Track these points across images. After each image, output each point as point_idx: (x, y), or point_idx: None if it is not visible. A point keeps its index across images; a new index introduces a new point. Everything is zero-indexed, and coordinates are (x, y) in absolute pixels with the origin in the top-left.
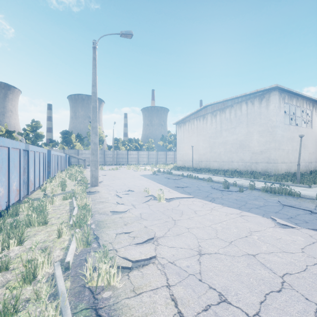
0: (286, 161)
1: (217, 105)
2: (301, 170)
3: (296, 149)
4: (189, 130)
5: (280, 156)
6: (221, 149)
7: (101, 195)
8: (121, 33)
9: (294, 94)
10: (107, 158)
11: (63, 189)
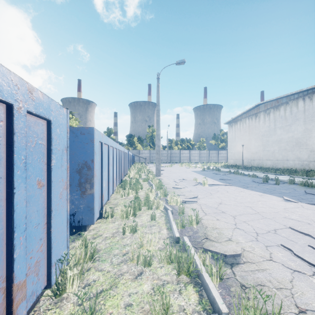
0: None
1: (270, 103)
2: None
3: None
4: (241, 128)
5: None
6: (275, 147)
7: (164, 181)
8: (176, 63)
9: None
10: (162, 157)
11: (139, 176)
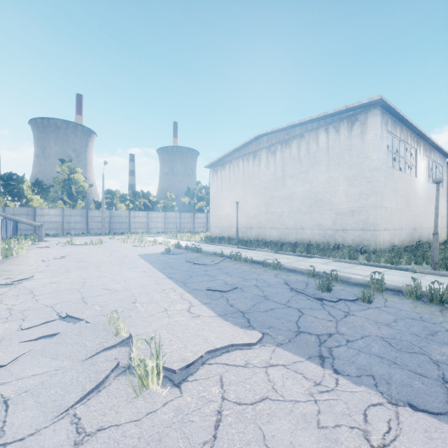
0: (389, 227)
1: (276, 135)
2: (406, 241)
3: (401, 208)
4: (231, 176)
5: (382, 218)
6: (284, 207)
7: None
8: None
9: (398, 120)
10: (92, 223)
11: None
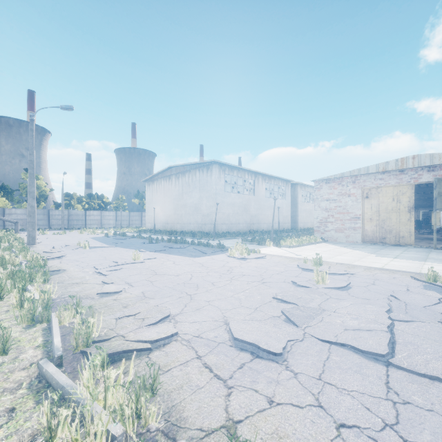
0: (226, 222)
1: (179, 168)
2: (243, 230)
3: (238, 213)
4: (158, 189)
5: (220, 218)
6: (183, 211)
7: (38, 248)
8: (61, 108)
9: (235, 167)
10: (53, 220)
11: None
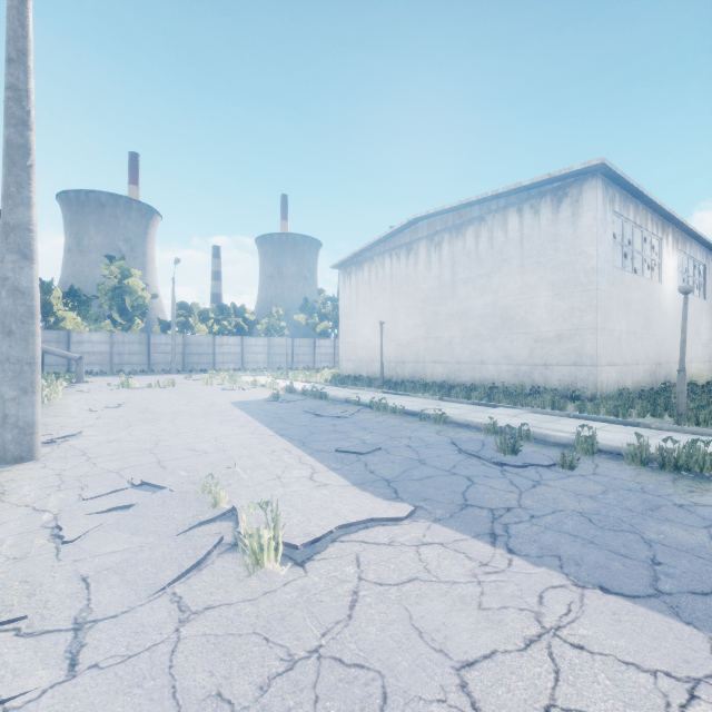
0: (616, 360)
1: (443, 218)
2: (644, 382)
3: (635, 332)
4: (373, 282)
5: (606, 347)
6: (454, 330)
7: None
8: None
9: (631, 195)
10: (156, 355)
11: None
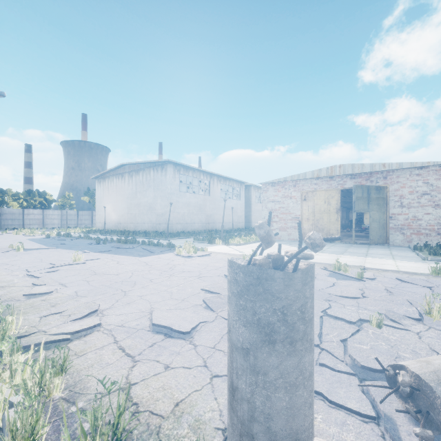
0: (181, 222)
1: (133, 166)
2: (198, 229)
3: (193, 213)
4: (109, 187)
5: (175, 218)
6: (136, 210)
7: None
8: None
9: (190, 167)
10: None
11: None
